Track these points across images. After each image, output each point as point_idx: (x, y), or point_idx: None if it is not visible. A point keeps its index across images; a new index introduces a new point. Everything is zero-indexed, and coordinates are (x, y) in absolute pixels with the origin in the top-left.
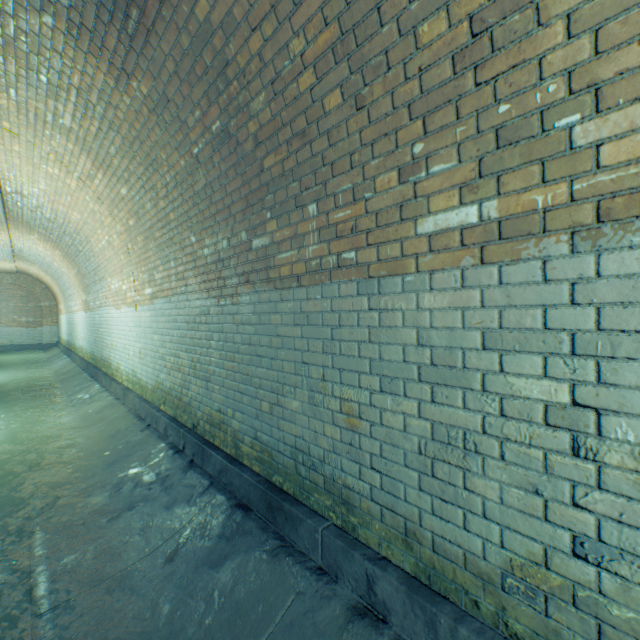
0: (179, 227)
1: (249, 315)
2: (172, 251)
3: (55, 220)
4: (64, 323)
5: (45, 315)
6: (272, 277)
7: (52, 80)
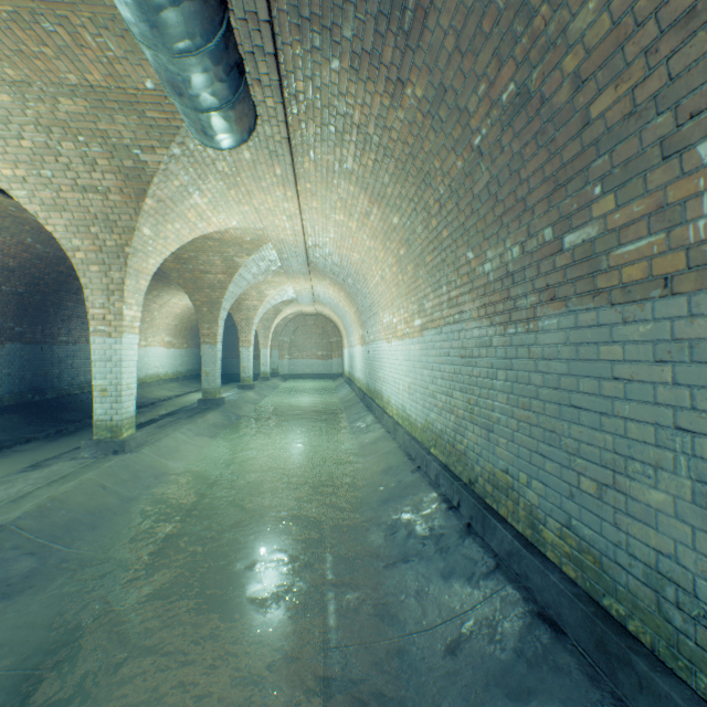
0: (452, 245)
1: (555, 346)
2: (443, 275)
3: (340, 264)
4: (346, 356)
5: (333, 349)
6: (602, 286)
7: (338, 127)
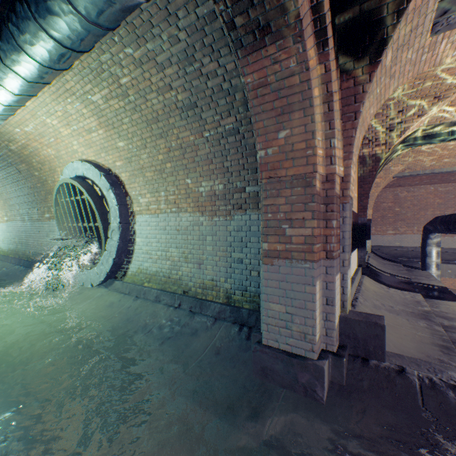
0: (15, 203)
1: (30, 227)
2: (13, 208)
3: None
4: None
5: None
6: (33, 220)
7: None
